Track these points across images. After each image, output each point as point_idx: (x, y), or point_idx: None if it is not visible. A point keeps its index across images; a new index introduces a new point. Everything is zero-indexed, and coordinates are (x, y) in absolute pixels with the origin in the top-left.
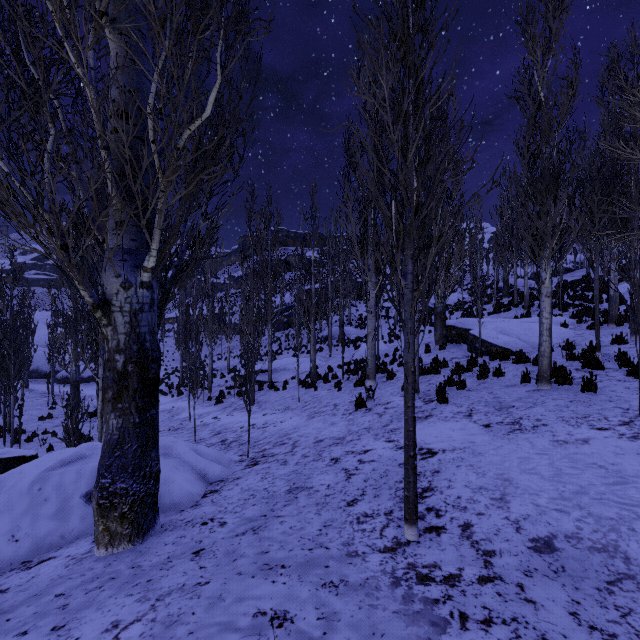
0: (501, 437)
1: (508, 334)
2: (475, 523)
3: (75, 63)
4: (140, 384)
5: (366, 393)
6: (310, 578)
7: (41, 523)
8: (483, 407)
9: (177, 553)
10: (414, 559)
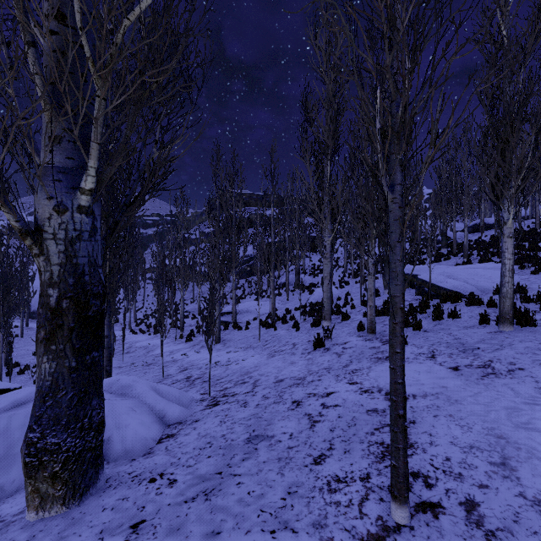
0: (475, 382)
1: (456, 278)
2: (481, 500)
3: None
4: (77, 323)
5: (324, 333)
6: None
7: None
8: (445, 348)
9: (113, 525)
10: None
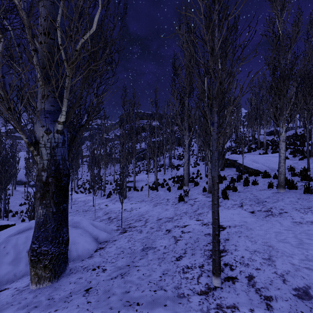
0: (261, 219)
1: (257, 162)
2: (255, 275)
3: None
4: (56, 189)
5: (184, 193)
6: None
7: (3, 267)
8: (248, 201)
9: (76, 290)
10: (220, 301)
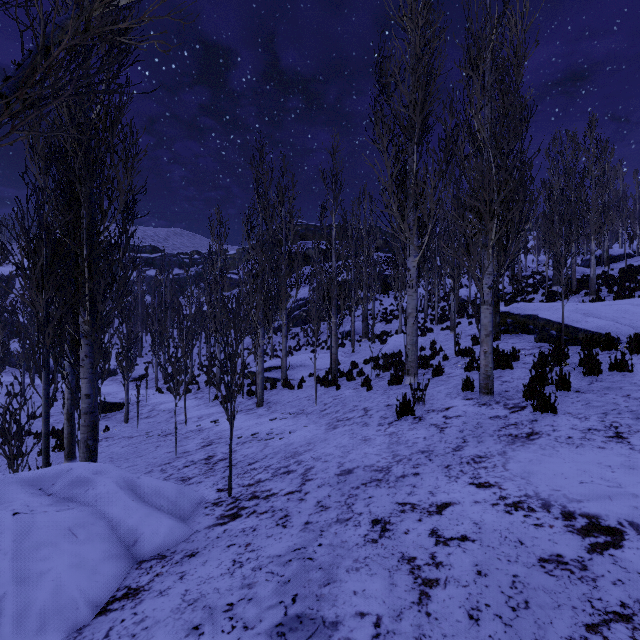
0: None
1: (597, 317)
2: None
3: None
4: None
5: (412, 394)
6: None
7: None
8: (635, 421)
9: None
10: None
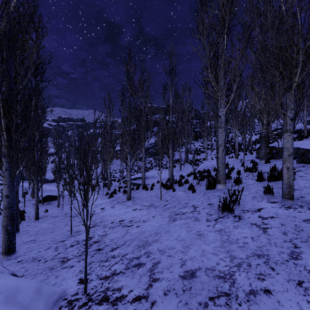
0: None
1: None
2: None
3: None
4: None
5: (230, 197)
6: None
7: None
8: None
9: None
10: None
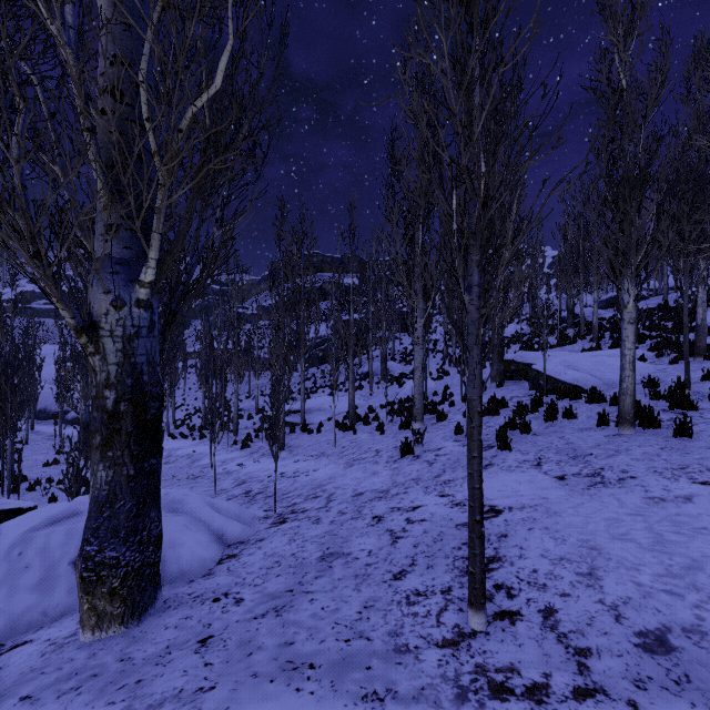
0: (580, 492)
1: (577, 369)
2: (560, 608)
3: (47, 18)
4: (136, 427)
5: (413, 437)
6: (346, 686)
7: (19, 596)
8: (554, 455)
9: (179, 641)
10: (483, 658)
